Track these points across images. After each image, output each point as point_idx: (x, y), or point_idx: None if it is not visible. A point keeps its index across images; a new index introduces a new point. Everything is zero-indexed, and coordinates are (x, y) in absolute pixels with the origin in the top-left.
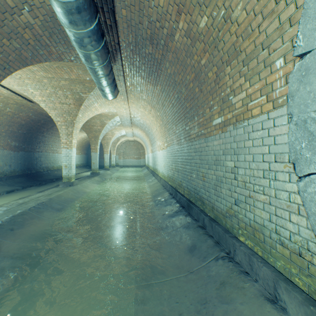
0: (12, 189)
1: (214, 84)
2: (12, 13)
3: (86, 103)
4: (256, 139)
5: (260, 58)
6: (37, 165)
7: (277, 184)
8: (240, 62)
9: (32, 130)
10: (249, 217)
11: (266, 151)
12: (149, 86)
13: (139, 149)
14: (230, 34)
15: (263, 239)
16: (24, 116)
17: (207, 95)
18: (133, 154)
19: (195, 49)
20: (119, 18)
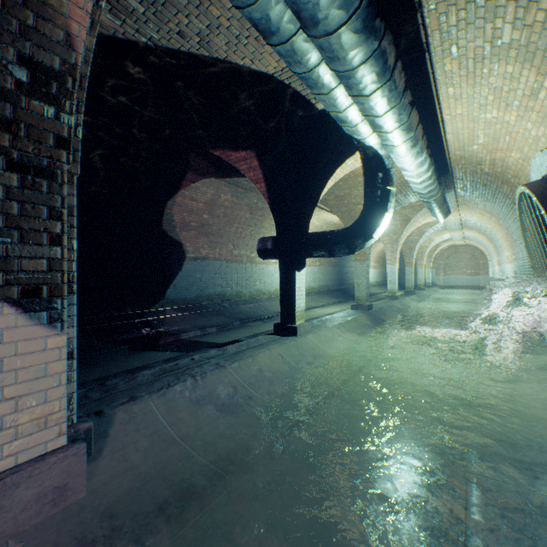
0: (338, 300)
1: None
2: None
3: (411, 221)
4: None
5: None
6: (345, 280)
7: None
8: None
9: None
10: None
11: None
12: (485, 202)
13: (476, 259)
14: None
15: None
16: None
17: None
18: (462, 268)
19: None
20: (456, 180)
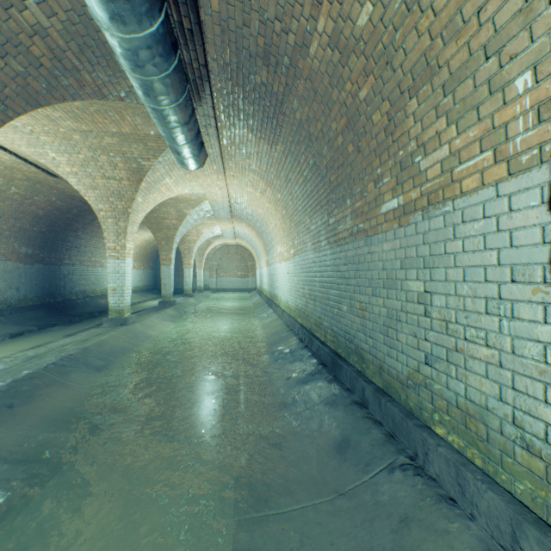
0: (20, 330)
1: (384, 136)
2: (6, 5)
3: (150, 177)
4: (470, 237)
5: (481, 76)
6: (66, 287)
7: (517, 328)
8: (437, 89)
9: (57, 227)
10: (456, 389)
11: (492, 260)
12: (262, 145)
13: (246, 261)
14: (419, 34)
15: (486, 435)
16: (42, 201)
17: (370, 157)
18: (234, 269)
19: (347, 70)
20: (207, 15)
